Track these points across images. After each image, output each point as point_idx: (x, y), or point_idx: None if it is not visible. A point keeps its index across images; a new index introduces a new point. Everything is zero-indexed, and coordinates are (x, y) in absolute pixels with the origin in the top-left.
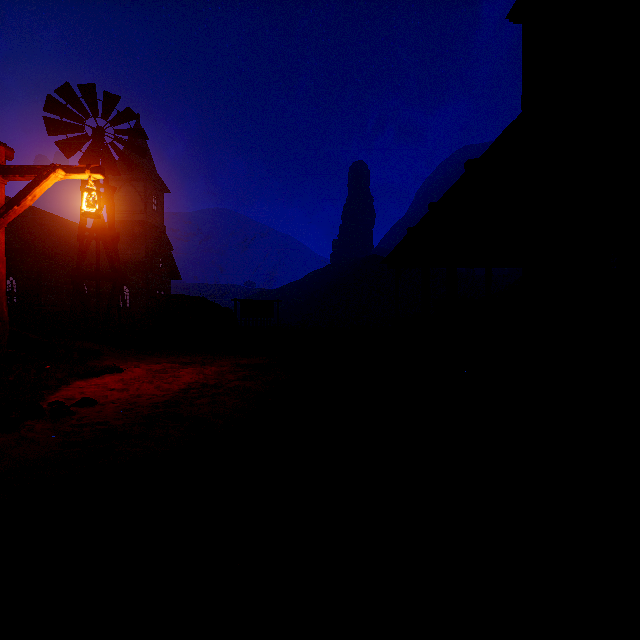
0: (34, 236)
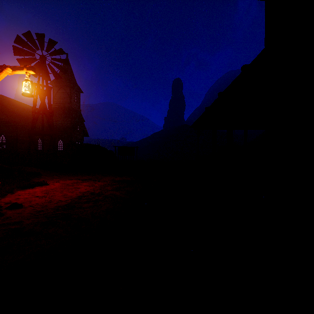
0: (14, 114)
